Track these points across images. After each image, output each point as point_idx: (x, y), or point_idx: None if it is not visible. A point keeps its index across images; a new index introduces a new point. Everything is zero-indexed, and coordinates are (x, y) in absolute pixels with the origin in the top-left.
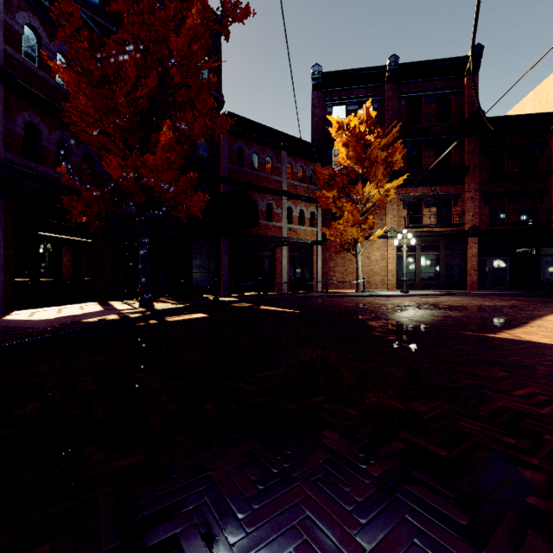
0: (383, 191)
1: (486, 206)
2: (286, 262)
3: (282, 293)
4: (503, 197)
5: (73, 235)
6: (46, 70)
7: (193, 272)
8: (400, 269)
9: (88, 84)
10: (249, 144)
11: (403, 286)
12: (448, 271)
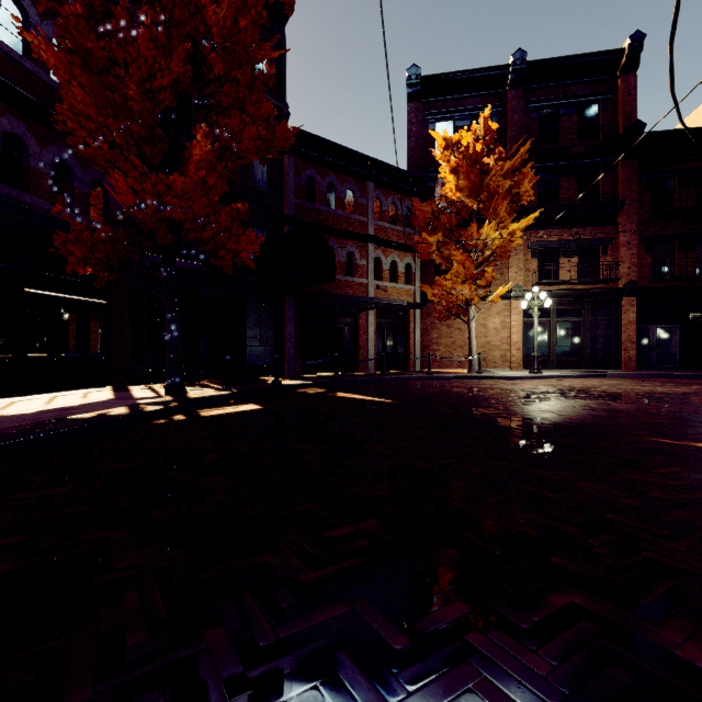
0: (506, 234)
1: (648, 255)
2: (373, 331)
3: (368, 373)
4: (671, 242)
5: (77, 293)
6: (35, 60)
7: (246, 345)
8: (528, 341)
9: (83, 67)
10: (323, 172)
11: (533, 364)
12: (594, 344)
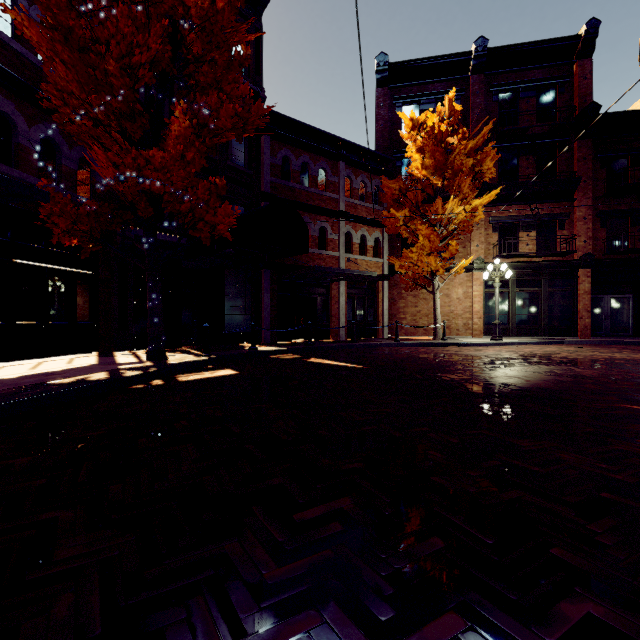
0: (469, 209)
1: (603, 229)
2: (344, 301)
3: (339, 340)
4: (625, 216)
5: (64, 264)
6: (23, 42)
7: (225, 314)
8: (489, 310)
9: (64, 44)
10: (297, 152)
11: (494, 332)
12: (551, 313)
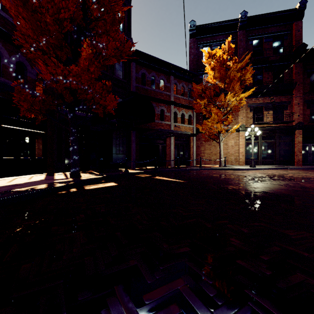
0: (238, 99)
1: (308, 109)
2: (173, 147)
3: (171, 167)
4: None
5: (29, 128)
6: (7, 12)
7: (112, 153)
8: (248, 151)
9: (23, 7)
10: (149, 71)
11: (251, 163)
12: (280, 153)
